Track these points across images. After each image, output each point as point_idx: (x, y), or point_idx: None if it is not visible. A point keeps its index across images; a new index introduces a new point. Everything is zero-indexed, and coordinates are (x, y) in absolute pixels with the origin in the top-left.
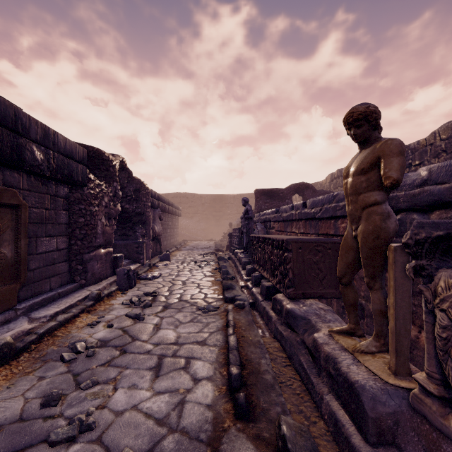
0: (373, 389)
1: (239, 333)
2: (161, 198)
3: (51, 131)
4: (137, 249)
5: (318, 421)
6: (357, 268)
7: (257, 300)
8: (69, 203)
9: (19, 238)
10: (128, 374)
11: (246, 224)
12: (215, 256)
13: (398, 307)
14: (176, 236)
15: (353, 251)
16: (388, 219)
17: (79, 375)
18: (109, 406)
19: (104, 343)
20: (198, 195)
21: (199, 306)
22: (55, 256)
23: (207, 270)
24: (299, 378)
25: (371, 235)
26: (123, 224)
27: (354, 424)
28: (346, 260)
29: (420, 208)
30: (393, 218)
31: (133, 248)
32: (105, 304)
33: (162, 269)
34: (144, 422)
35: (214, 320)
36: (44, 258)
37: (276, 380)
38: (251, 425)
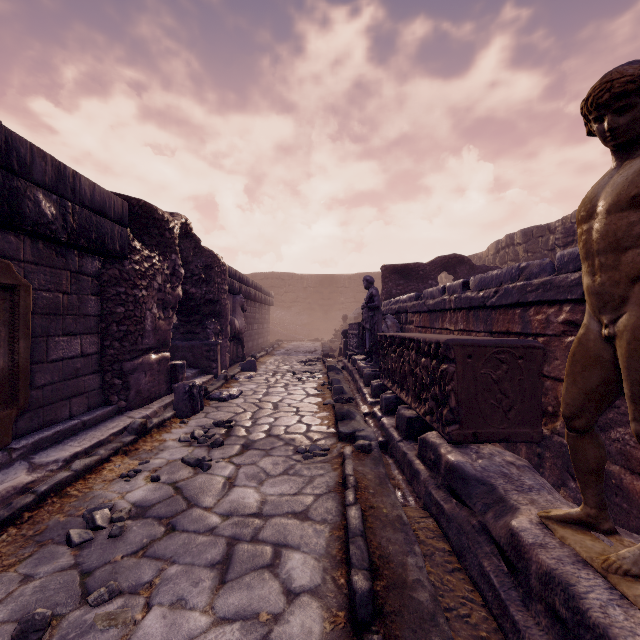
0: None
1: (364, 501)
2: (244, 279)
3: (70, 172)
4: (208, 354)
5: None
6: (607, 401)
7: (391, 439)
8: (101, 285)
9: (16, 337)
10: (173, 576)
11: (370, 317)
12: (323, 364)
13: None
14: (267, 335)
15: (601, 367)
16: None
17: (91, 574)
18: None
19: (142, 511)
20: (297, 275)
21: (298, 445)
22: (78, 365)
23: (310, 386)
24: (480, 599)
25: None
26: (187, 317)
27: None
28: (584, 385)
29: None
30: None
31: (202, 352)
32: (153, 439)
33: (243, 383)
34: None
35: (322, 472)
36: (60, 369)
37: (438, 603)
38: None
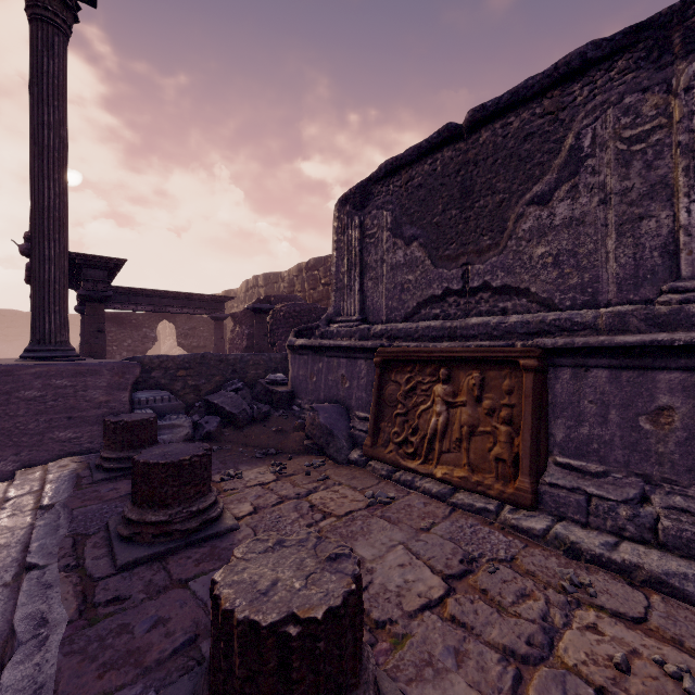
0: None
1: None
2: None
3: None
4: None
5: None
6: None
7: None
8: None
9: None
10: None
11: None
12: None
13: None
14: None
15: None
16: None
17: None
18: None
19: None
20: (22, 313)
21: None
22: None
23: None
24: None
25: None
26: None
27: None
28: None
29: None
30: None
31: None
32: None
33: None
34: None
35: None
36: None
37: None
38: None
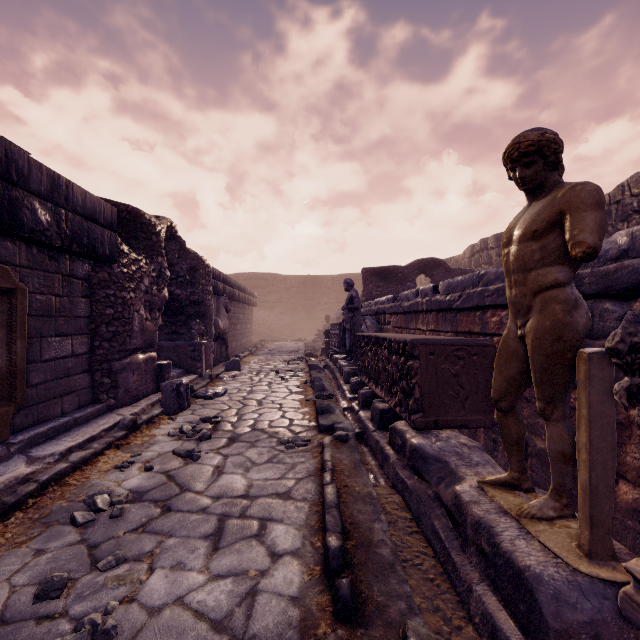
0: (555, 581)
1: (340, 481)
2: (228, 280)
3: (63, 181)
4: (192, 354)
5: (464, 625)
6: (523, 386)
7: (366, 429)
8: (91, 287)
9: (13, 338)
10: (171, 546)
11: (350, 318)
12: (306, 364)
13: (595, 450)
14: (250, 335)
15: (518, 360)
16: (575, 311)
17: (97, 547)
18: (139, 598)
19: (139, 496)
20: (281, 276)
21: (281, 438)
22: (70, 365)
23: (293, 384)
24: (432, 553)
25: (549, 335)
26: (172, 318)
27: (525, 636)
28: (506, 374)
29: (616, 293)
30: (584, 308)
31: (187, 352)
32: (143, 434)
33: (228, 382)
34: (193, 626)
35: (303, 459)
36: (52, 368)
37: (397, 556)
38: (359, 632)
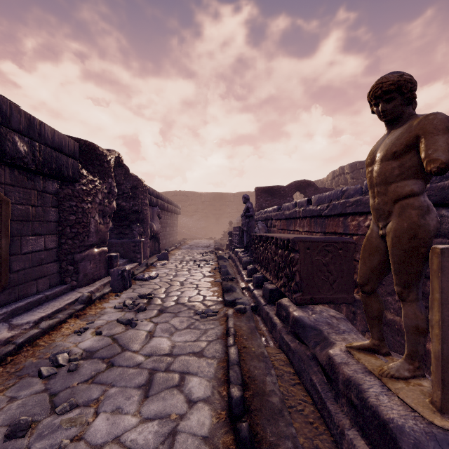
0: (414, 432)
1: (240, 343)
2: (160, 195)
3: (37, 121)
4: (134, 248)
5: None
6: (383, 274)
7: (259, 304)
8: (59, 200)
9: None
10: (113, 394)
11: (247, 223)
12: (215, 255)
13: (446, 326)
14: (176, 235)
15: (379, 254)
16: (427, 215)
17: (57, 395)
18: (86, 437)
19: (90, 354)
20: (197, 193)
21: (197, 309)
22: (43, 256)
23: (206, 270)
24: (310, 400)
25: (406, 234)
26: (119, 223)
27: None
28: (370, 265)
29: None
30: (434, 213)
31: (130, 247)
32: (96, 307)
33: (159, 269)
34: None
35: (213, 326)
36: (30, 259)
37: (284, 404)
38: None
